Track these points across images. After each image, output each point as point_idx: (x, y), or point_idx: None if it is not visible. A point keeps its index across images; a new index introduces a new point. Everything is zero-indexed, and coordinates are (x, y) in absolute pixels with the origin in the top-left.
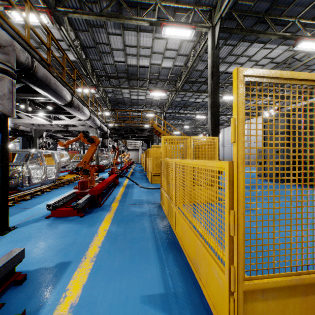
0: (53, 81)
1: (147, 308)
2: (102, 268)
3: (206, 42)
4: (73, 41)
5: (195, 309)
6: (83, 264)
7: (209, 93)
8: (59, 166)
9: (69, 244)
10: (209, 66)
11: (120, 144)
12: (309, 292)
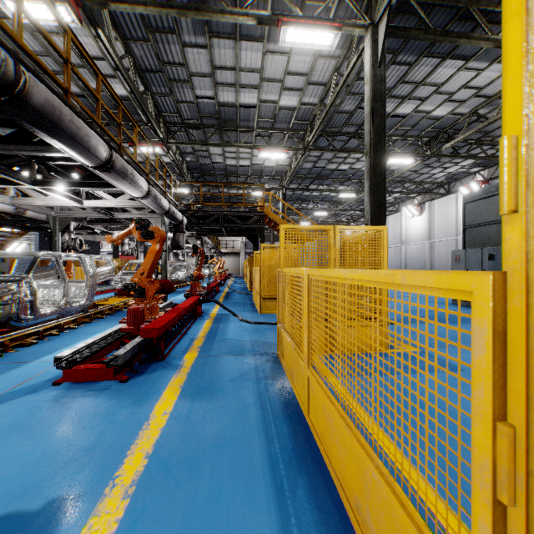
0: (69, 117)
1: None
2: (145, 516)
3: (361, 56)
4: (121, 58)
5: None
6: (105, 502)
7: (366, 149)
8: (93, 282)
9: (86, 447)
10: (366, 98)
11: (207, 244)
12: None
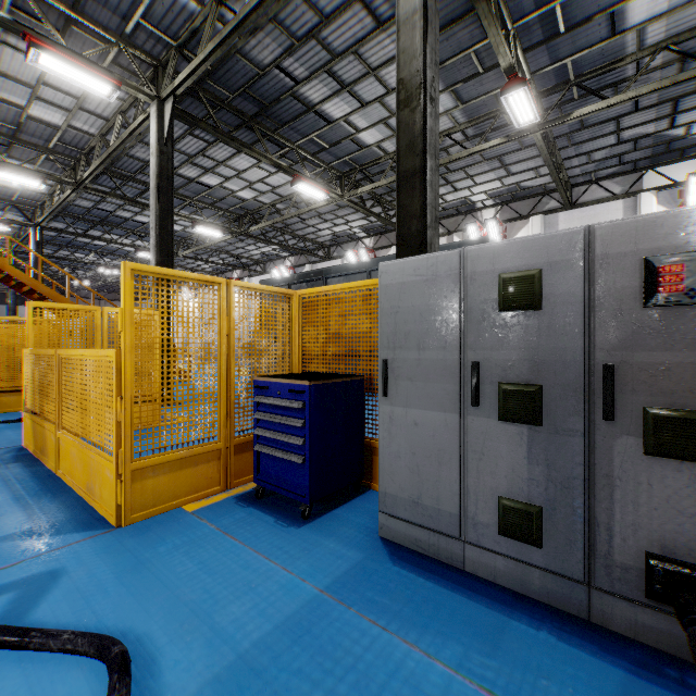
0: None
1: (2, 545)
2: None
3: (149, 120)
4: None
5: (81, 523)
6: None
7: (153, 224)
8: None
9: None
10: (153, 171)
11: None
12: (200, 462)
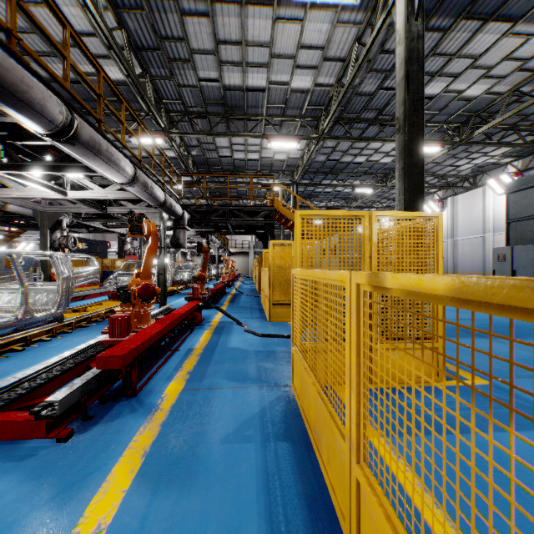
0: None
1: None
2: None
3: (391, 15)
4: (111, 30)
5: None
6: None
7: (399, 123)
8: (73, 285)
9: None
10: (399, 61)
11: (214, 242)
12: None
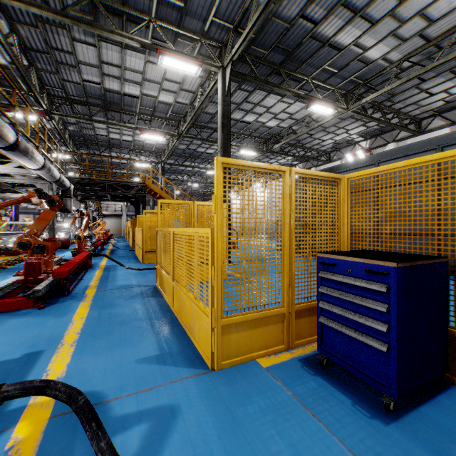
0: None
1: (142, 366)
2: (87, 349)
3: (217, 84)
4: (7, 38)
5: (187, 358)
6: (61, 349)
7: (219, 148)
8: None
9: (34, 336)
10: (219, 114)
11: (91, 207)
12: (269, 323)
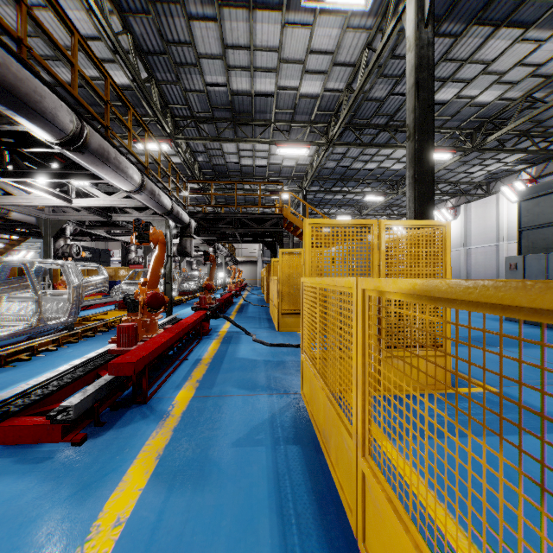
0: (1, 58)
1: None
2: None
3: (401, 21)
4: (117, 34)
5: None
6: None
7: (409, 131)
8: (79, 294)
9: None
10: (409, 68)
11: (221, 251)
12: None
